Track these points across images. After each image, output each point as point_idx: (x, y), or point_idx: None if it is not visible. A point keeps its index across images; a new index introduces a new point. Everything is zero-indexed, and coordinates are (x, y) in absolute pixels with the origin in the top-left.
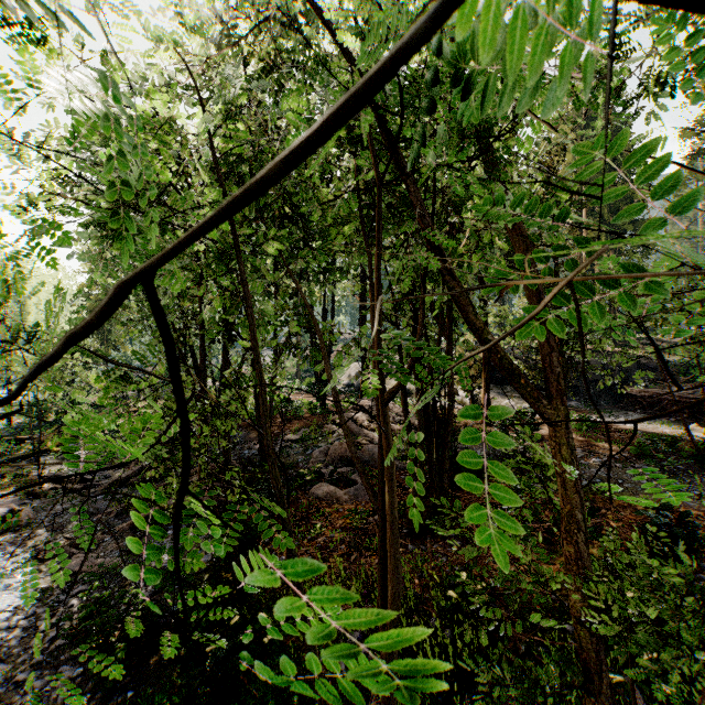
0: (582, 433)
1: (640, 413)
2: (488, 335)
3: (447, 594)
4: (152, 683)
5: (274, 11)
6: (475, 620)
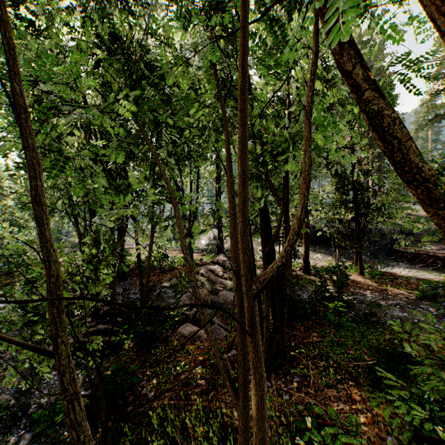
0: (375, 280)
1: (407, 263)
2: (435, 191)
3: (295, 440)
4: None
5: None
6: None
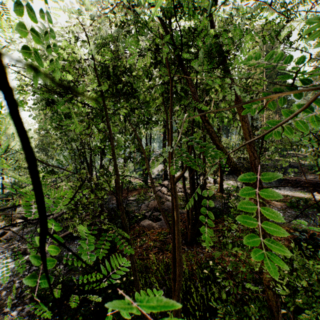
0: None
1: (290, 187)
2: (224, 151)
3: (203, 271)
4: (67, 313)
5: (124, 3)
6: (216, 283)
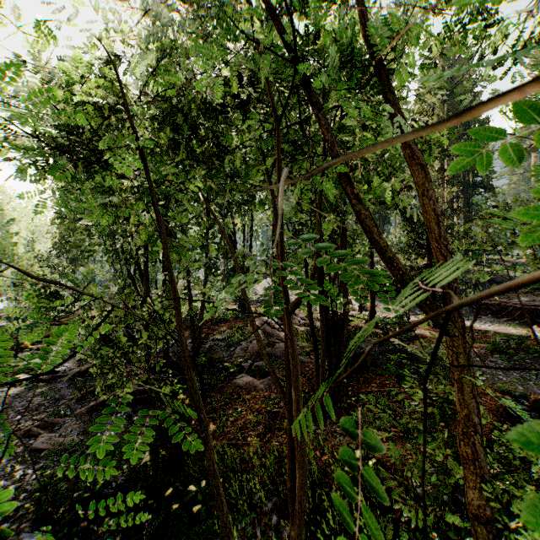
0: None
1: (491, 317)
2: (389, 254)
3: (345, 469)
4: None
5: None
6: (368, 491)
